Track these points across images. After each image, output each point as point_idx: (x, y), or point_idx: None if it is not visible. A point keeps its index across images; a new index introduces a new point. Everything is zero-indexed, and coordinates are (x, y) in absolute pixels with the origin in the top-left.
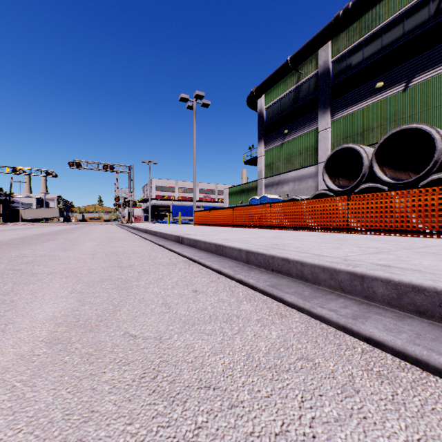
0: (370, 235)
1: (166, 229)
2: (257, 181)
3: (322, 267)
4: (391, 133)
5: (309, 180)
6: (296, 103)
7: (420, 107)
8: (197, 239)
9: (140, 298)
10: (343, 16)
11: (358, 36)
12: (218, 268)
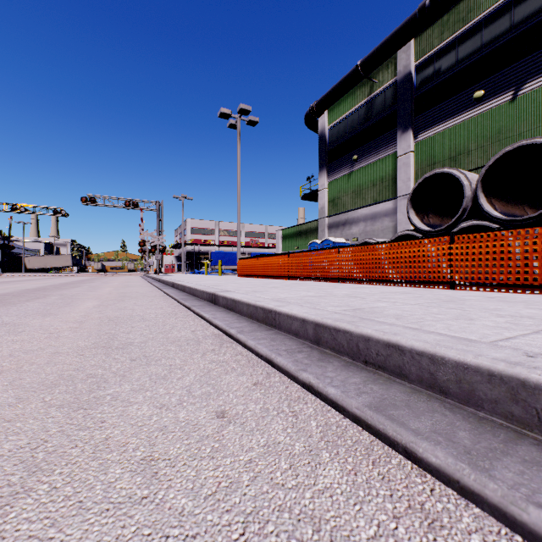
0: (484, 291)
1: (198, 282)
2: (318, 220)
3: (485, 372)
4: (505, 152)
5: (385, 219)
6: (368, 121)
7: (534, 122)
8: (236, 299)
9: (101, 437)
10: (431, 5)
11: (449, 32)
12: (268, 354)
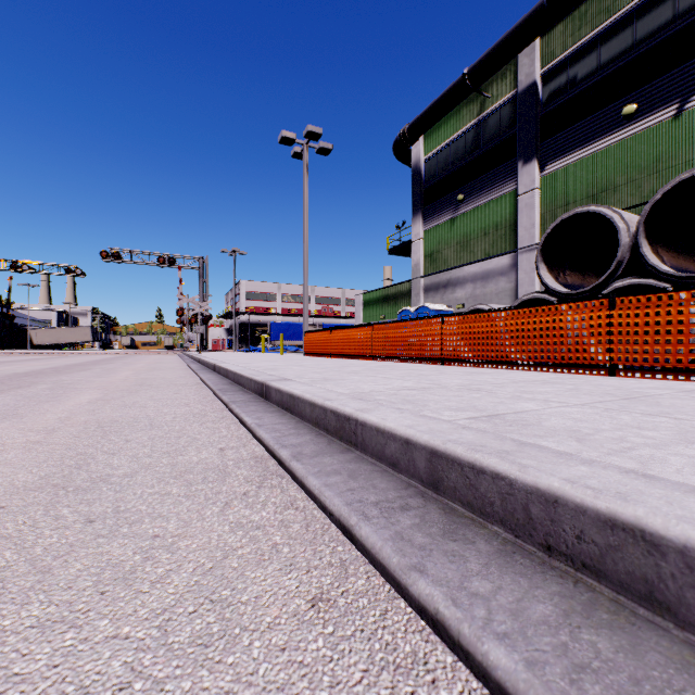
0: (664, 380)
1: (249, 365)
2: (411, 281)
3: None
4: (680, 180)
5: (501, 279)
6: (478, 149)
7: None
8: (295, 394)
9: None
10: None
11: (588, 26)
12: (343, 513)
